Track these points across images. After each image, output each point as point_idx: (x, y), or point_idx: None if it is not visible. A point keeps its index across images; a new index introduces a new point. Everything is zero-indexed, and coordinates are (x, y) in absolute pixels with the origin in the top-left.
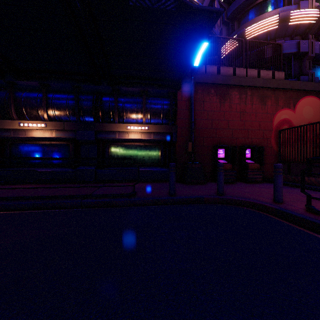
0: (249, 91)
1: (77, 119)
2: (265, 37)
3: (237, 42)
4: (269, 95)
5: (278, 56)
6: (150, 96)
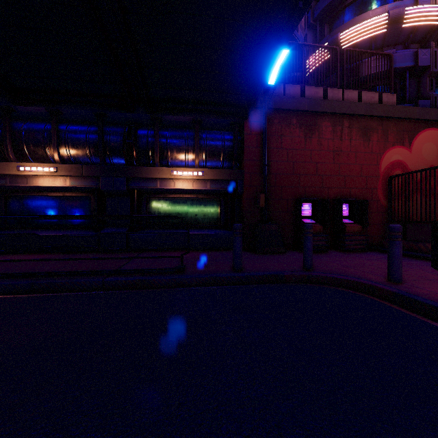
0: (346, 121)
1: (101, 160)
2: (368, 46)
3: (328, 52)
4: (374, 127)
5: (387, 72)
6: (206, 129)
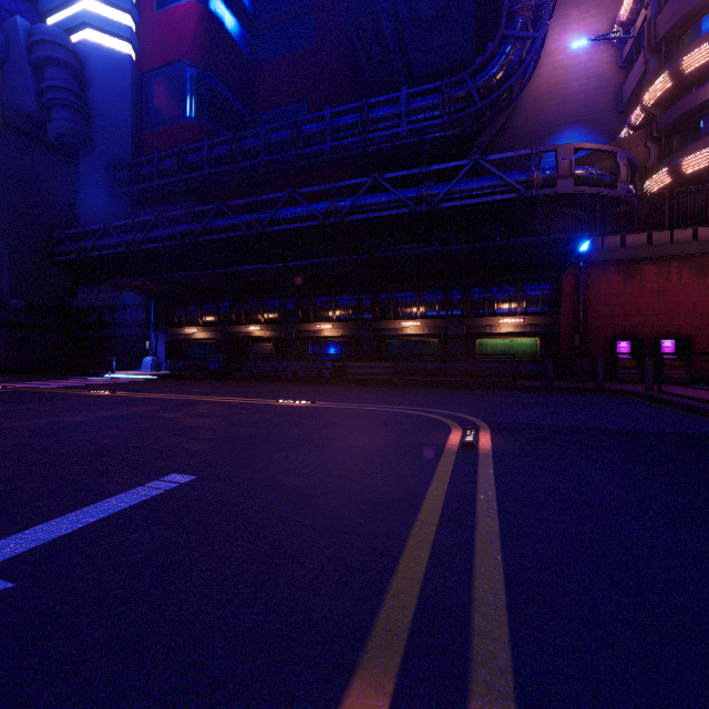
0: (674, 262)
1: (446, 315)
2: None
3: (669, 177)
4: None
5: None
6: (526, 280)
